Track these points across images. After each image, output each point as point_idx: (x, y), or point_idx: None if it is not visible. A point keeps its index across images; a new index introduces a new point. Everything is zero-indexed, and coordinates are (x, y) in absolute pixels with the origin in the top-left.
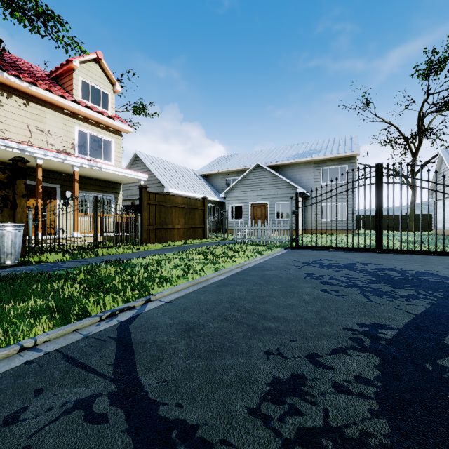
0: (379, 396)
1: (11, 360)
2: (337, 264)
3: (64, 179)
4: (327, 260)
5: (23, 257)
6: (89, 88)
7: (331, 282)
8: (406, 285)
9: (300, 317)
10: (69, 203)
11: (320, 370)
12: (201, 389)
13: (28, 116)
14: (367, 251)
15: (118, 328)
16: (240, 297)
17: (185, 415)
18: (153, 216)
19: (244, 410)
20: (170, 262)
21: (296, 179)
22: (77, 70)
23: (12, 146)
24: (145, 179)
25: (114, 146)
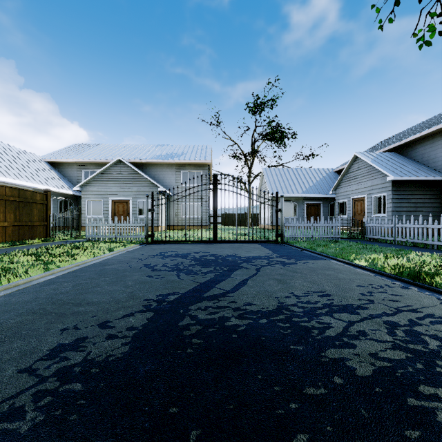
0: (135, 334)
1: None
2: (177, 254)
3: None
4: (171, 252)
5: None
6: None
7: (161, 269)
8: (212, 265)
9: (113, 298)
10: None
11: (104, 330)
12: None
13: None
14: (207, 243)
15: None
16: (63, 292)
17: None
18: None
19: (14, 372)
20: None
21: (160, 179)
22: None
23: None
24: None
25: None
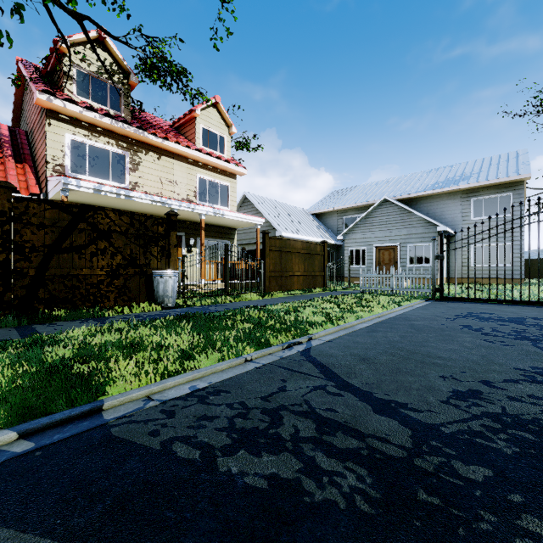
0: None
1: (244, 366)
2: (500, 317)
3: (187, 227)
4: (485, 314)
5: (176, 301)
6: (208, 134)
7: (494, 334)
8: None
9: (466, 358)
10: (192, 251)
11: (494, 389)
12: (398, 389)
13: (160, 169)
14: (542, 305)
15: (302, 355)
16: (397, 341)
17: (394, 399)
18: (274, 263)
19: (437, 401)
20: (306, 309)
21: (436, 215)
22: (198, 118)
23: (157, 200)
24: (262, 223)
25: (230, 190)
